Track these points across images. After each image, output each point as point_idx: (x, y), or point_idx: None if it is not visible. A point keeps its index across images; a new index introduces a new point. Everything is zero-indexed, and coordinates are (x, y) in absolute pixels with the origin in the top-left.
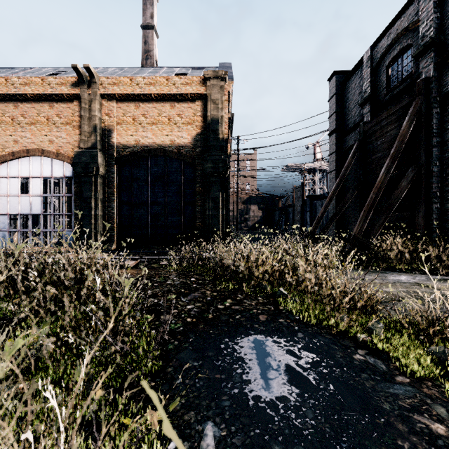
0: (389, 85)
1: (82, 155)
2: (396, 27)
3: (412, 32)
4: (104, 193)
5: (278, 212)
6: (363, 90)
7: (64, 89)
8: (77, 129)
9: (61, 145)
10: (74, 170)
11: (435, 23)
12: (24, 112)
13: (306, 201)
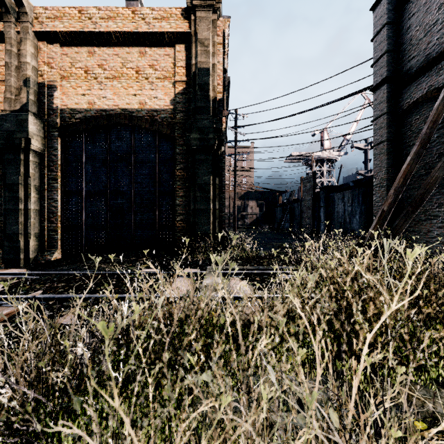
0: None
1: (4, 120)
2: None
3: None
4: (42, 178)
5: (280, 208)
6: None
7: None
8: (3, 85)
9: None
10: None
11: None
12: None
13: (318, 194)
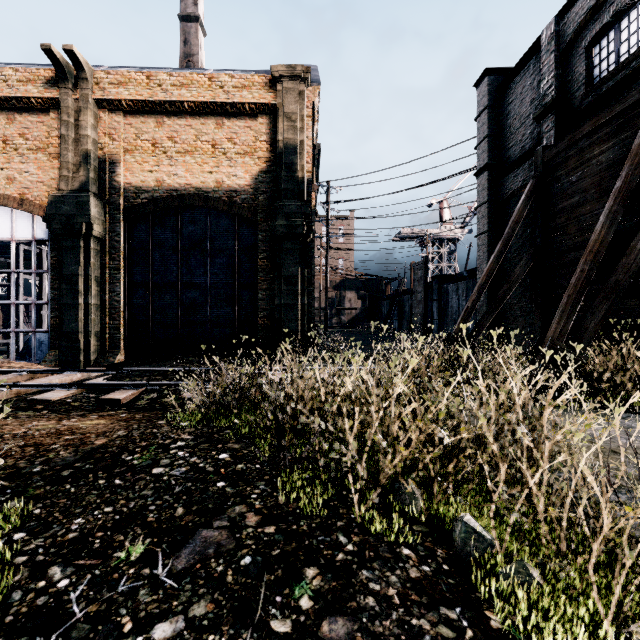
0: (591, 80)
1: (62, 202)
2: None
3: None
4: (102, 267)
5: (387, 301)
6: (538, 95)
7: (33, 90)
8: (56, 159)
9: (28, 186)
10: (47, 228)
11: None
12: None
13: (431, 285)
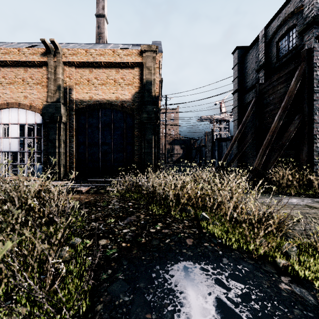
0: (279, 56)
1: (49, 107)
2: (284, 11)
3: (297, 15)
4: (65, 136)
5: (195, 150)
6: (258, 60)
7: (36, 57)
8: (45, 88)
9: (33, 100)
10: (42, 119)
11: (315, 7)
12: (4, 75)
13: (215, 142)
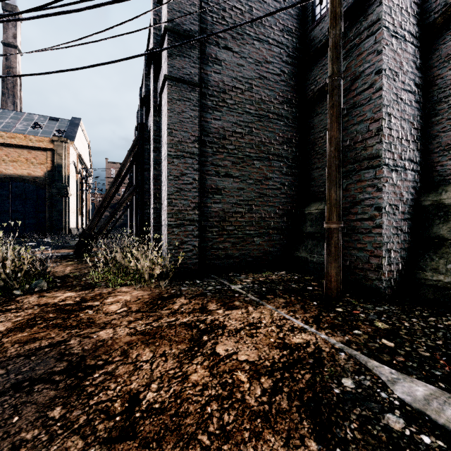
0: None
1: None
2: None
3: None
4: None
5: None
6: None
7: None
8: None
9: None
10: None
11: None
12: None
13: None
